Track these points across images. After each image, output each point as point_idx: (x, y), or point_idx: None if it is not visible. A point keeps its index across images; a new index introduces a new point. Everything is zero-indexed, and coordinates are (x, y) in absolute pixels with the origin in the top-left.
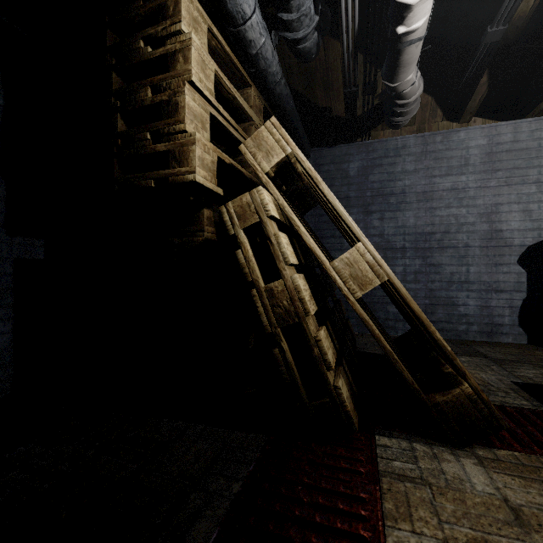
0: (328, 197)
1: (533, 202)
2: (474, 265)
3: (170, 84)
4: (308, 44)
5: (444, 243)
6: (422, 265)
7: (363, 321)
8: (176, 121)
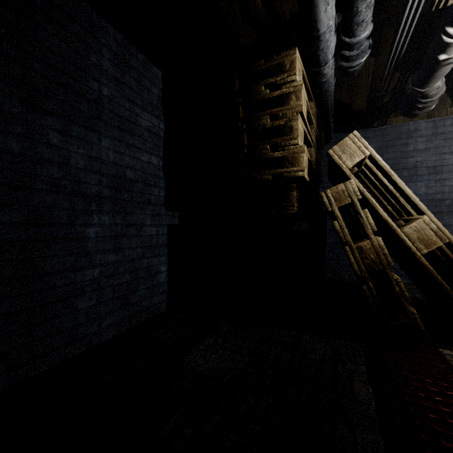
0: (400, 185)
1: None
2: None
3: (286, 114)
4: (357, 68)
5: None
6: None
7: (428, 269)
8: (291, 138)
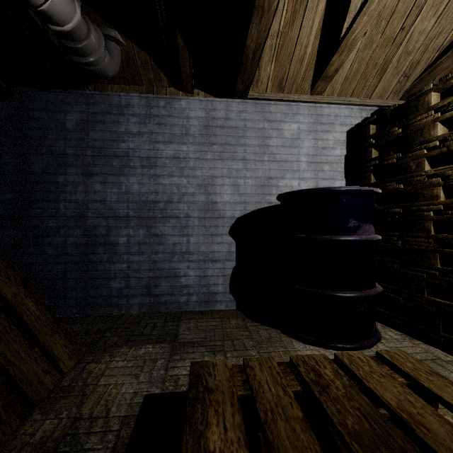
0: None
1: (240, 177)
2: (194, 235)
3: None
4: None
5: (167, 212)
6: (147, 236)
7: None
8: None
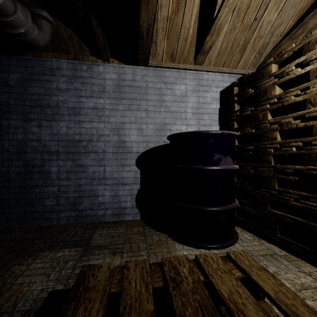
0: None
1: (144, 123)
2: (109, 165)
3: None
4: None
5: (88, 148)
6: (73, 166)
7: None
8: None
